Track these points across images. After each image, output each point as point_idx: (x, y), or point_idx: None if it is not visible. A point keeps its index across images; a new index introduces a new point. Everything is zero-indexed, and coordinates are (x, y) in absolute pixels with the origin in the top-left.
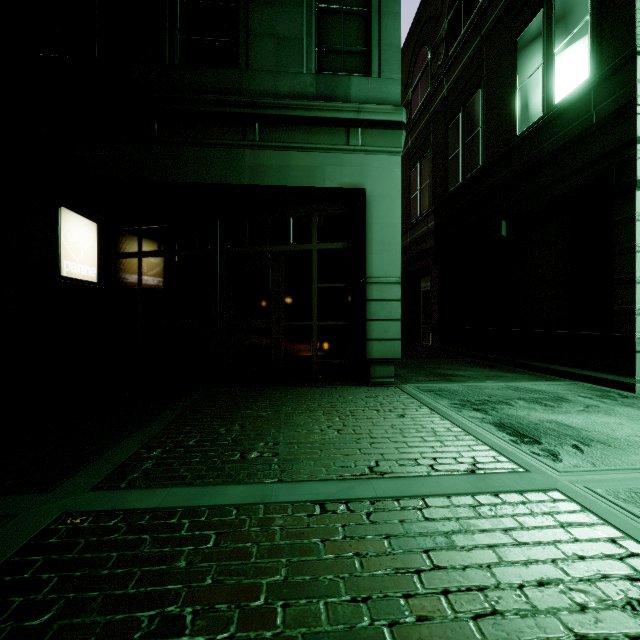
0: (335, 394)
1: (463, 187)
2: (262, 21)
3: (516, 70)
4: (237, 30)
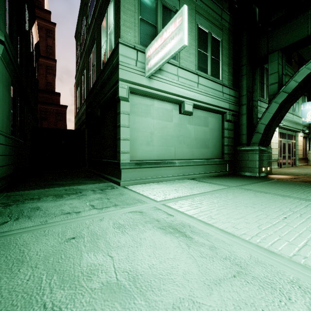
0: None
1: (91, 90)
2: None
3: (101, 39)
4: None
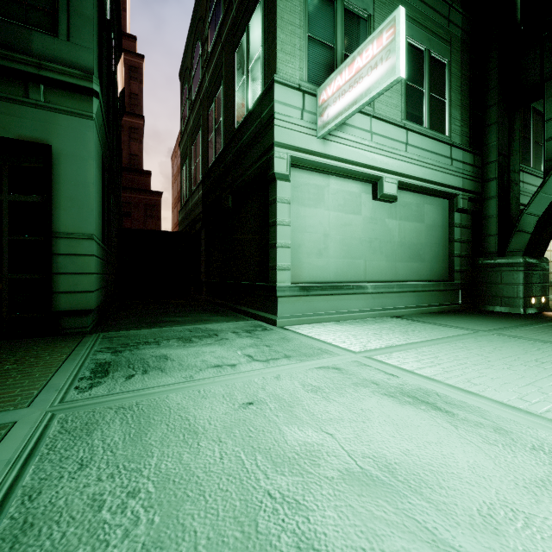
0: None
1: (213, 164)
2: None
3: (235, 76)
4: None
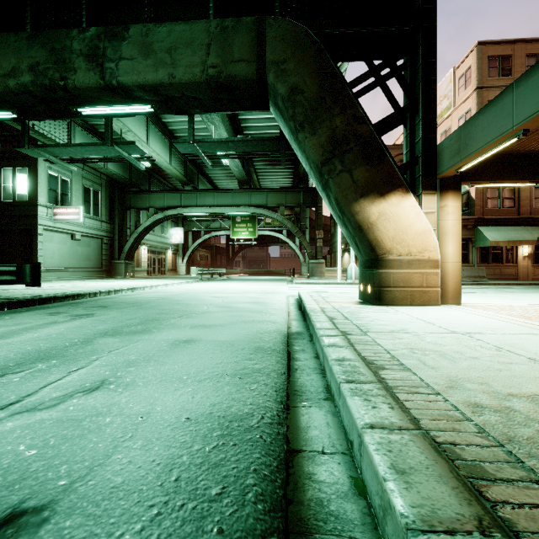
0: None
1: None
2: None
3: (2, 178)
4: None
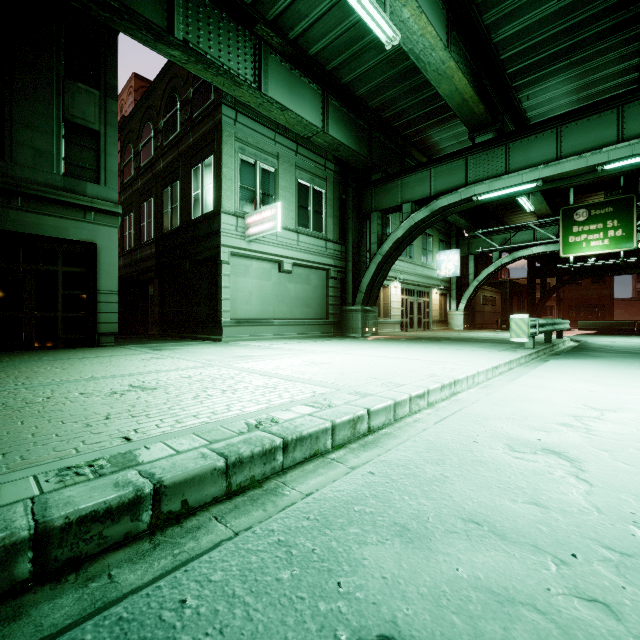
0: (78, 349)
1: (170, 234)
2: (23, 136)
3: (192, 185)
4: (2, 135)
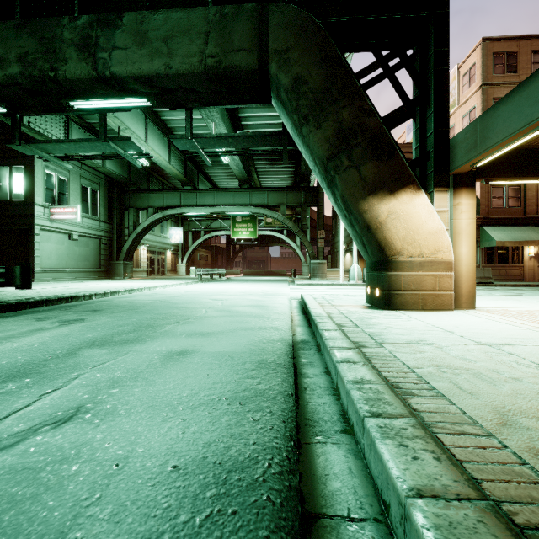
0: None
1: None
2: None
3: None
4: None
